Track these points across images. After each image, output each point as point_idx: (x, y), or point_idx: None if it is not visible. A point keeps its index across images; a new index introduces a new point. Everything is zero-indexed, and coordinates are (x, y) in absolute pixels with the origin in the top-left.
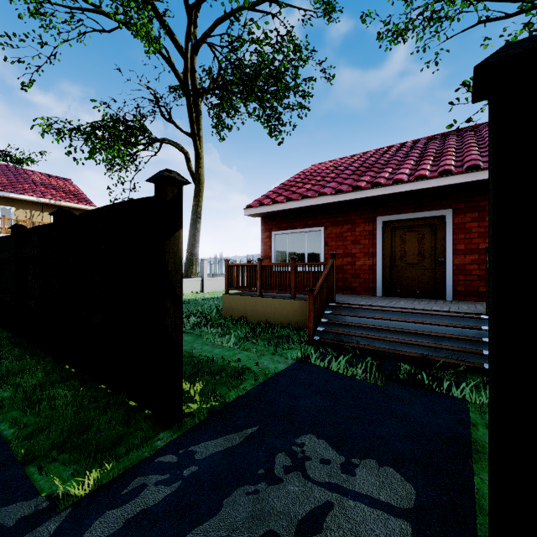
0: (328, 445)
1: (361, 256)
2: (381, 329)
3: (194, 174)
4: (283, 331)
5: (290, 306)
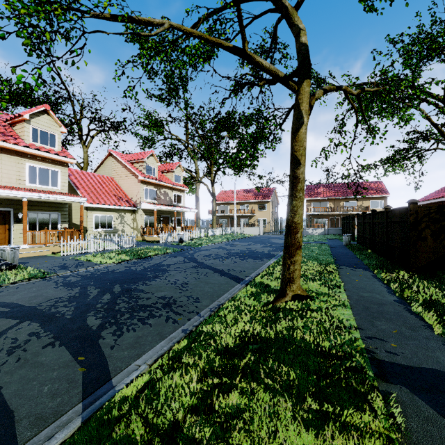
0: None
1: None
2: None
3: None
4: None
5: None
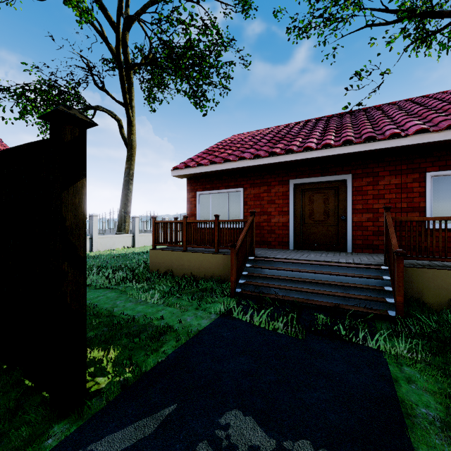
0: (256, 423)
1: (276, 214)
2: (296, 280)
3: (126, 140)
4: (206, 283)
5: (213, 260)
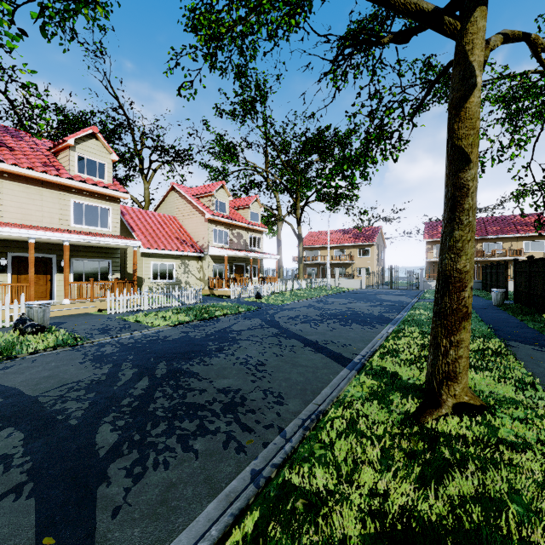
0: None
1: None
2: None
3: None
4: None
5: None
